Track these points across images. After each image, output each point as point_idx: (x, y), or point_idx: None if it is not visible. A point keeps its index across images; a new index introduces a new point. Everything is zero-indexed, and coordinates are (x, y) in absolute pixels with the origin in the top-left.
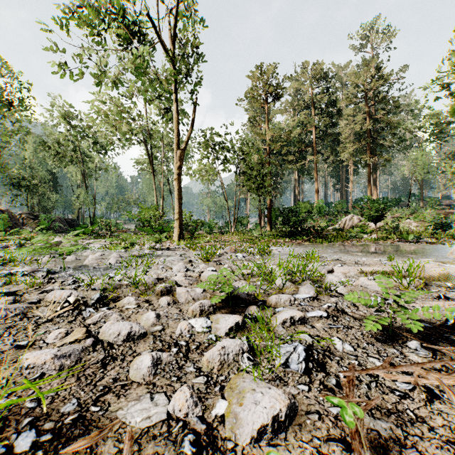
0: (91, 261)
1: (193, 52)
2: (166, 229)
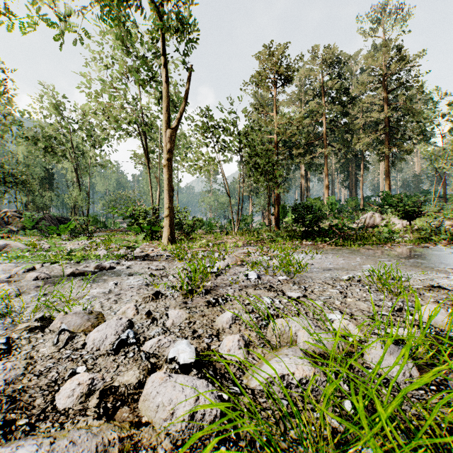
0: None
1: None
2: (156, 229)
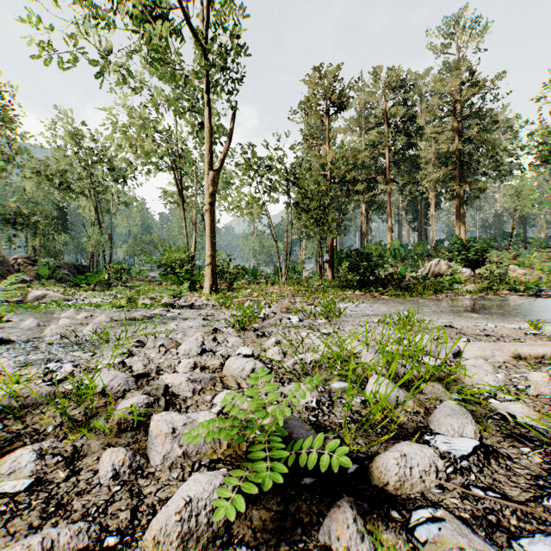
0: (55, 330)
1: (232, 44)
2: (196, 278)
